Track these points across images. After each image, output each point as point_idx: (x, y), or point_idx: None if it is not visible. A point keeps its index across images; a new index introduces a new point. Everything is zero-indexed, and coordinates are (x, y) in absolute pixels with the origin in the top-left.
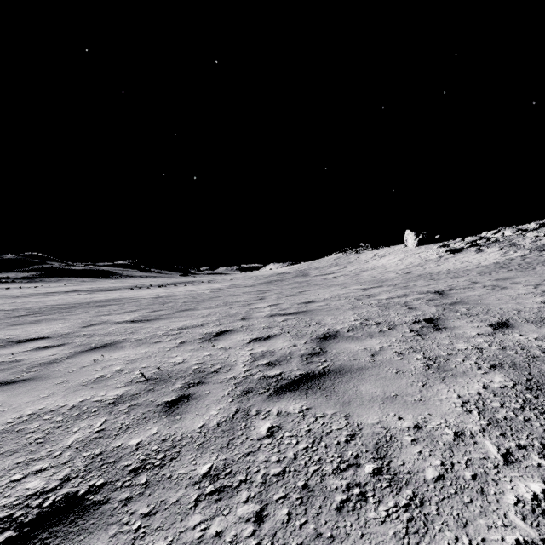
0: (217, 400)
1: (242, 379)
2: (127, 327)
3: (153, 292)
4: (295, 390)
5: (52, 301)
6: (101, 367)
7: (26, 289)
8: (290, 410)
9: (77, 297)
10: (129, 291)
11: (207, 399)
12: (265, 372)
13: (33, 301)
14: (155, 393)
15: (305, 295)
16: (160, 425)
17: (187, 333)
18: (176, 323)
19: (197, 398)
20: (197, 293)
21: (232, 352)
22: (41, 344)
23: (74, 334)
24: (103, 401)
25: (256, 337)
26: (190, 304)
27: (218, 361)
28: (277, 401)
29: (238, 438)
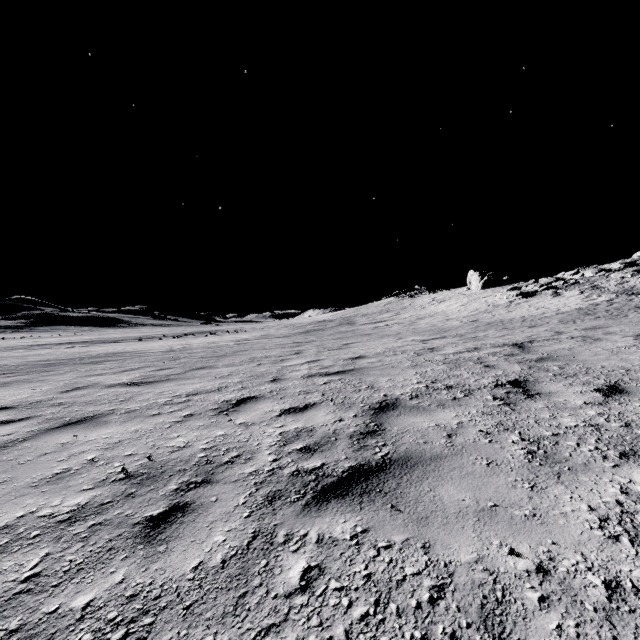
0: (227, 514)
1: (266, 475)
2: (120, 392)
3: (166, 344)
4: (343, 495)
5: (36, 356)
6: (68, 455)
7: (10, 341)
8: (337, 535)
9: (70, 351)
10: (137, 343)
11: (211, 512)
12: (299, 463)
13: (13, 355)
14: (135, 501)
15: (352, 348)
16: (131, 564)
17: (198, 401)
18: (186, 386)
19: (197, 511)
20: (218, 345)
21: (256, 431)
22: None
23: (47, 402)
24: (53, 516)
25: (289, 407)
26: (208, 360)
27: (235, 445)
28: (316, 516)
29: (253, 594)
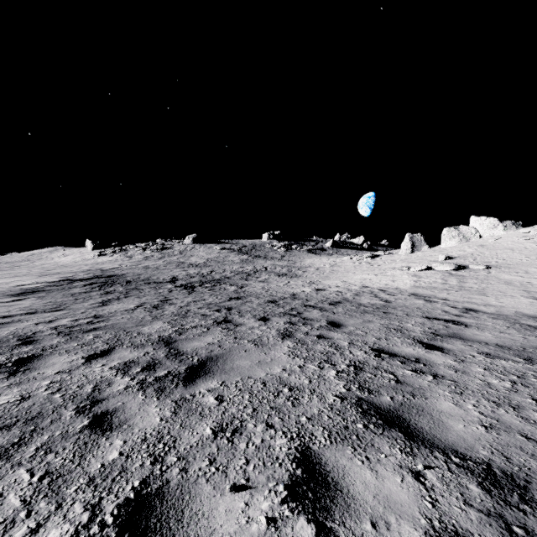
0: None
1: None
2: None
3: None
4: None
5: None
6: None
7: None
8: None
9: None
10: None
11: None
12: None
13: None
14: None
15: None
16: None
17: None
18: None
19: None
20: None
21: None
22: None
23: None
24: None
25: None
26: None
27: None
28: None
29: None
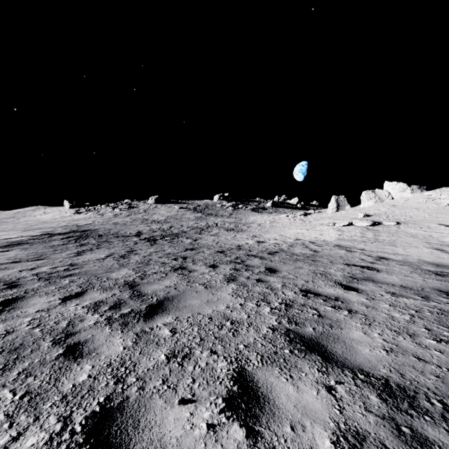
0: None
1: None
2: None
3: None
4: None
5: None
6: None
7: None
8: None
9: None
10: None
11: None
12: None
13: None
14: None
15: None
16: None
17: None
18: None
19: None
20: None
21: None
22: None
23: None
24: None
25: None
26: None
27: None
28: None
29: None
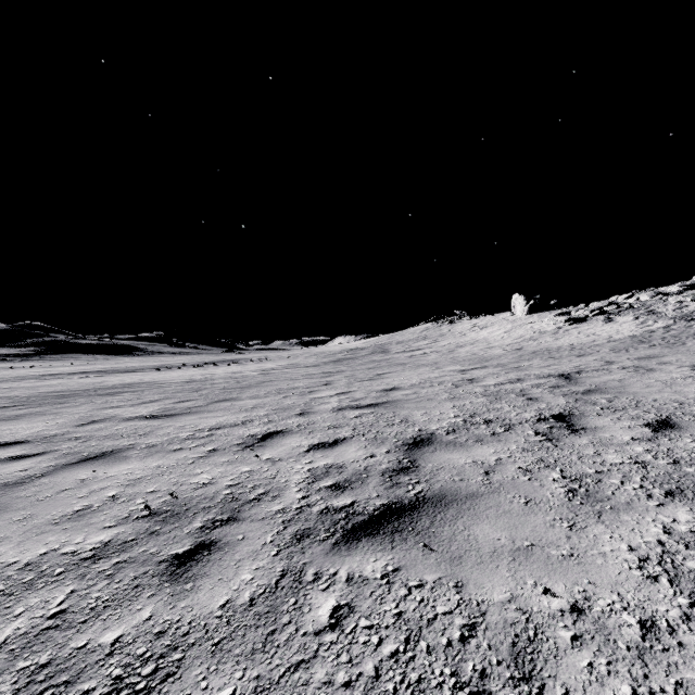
0: (254, 552)
1: (294, 513)
2: (139, 426)
3: (185, 374)
4: (374, 534)
5: (48, 387)
6: (88, 491)
7: (19, 370)
8: (368, 573)
9: (84, 381)
10: (154, 373)
11: (238, 551)
12: (329, 501)
13: (23, 386)
14: (160, 539)
15: (385, 378)
16: (158, 601)
17: (222, 435)
18: (208, 419)
19: (224, 549)
20: (242, 375)
21: (283, 467)
22: (12, 452)
23: (63, 436)
24: (77, 554)
25: (318, 442)
26: (231, 391)
27: (261, 481)
28: (346, 555)
29: (283, 631)
